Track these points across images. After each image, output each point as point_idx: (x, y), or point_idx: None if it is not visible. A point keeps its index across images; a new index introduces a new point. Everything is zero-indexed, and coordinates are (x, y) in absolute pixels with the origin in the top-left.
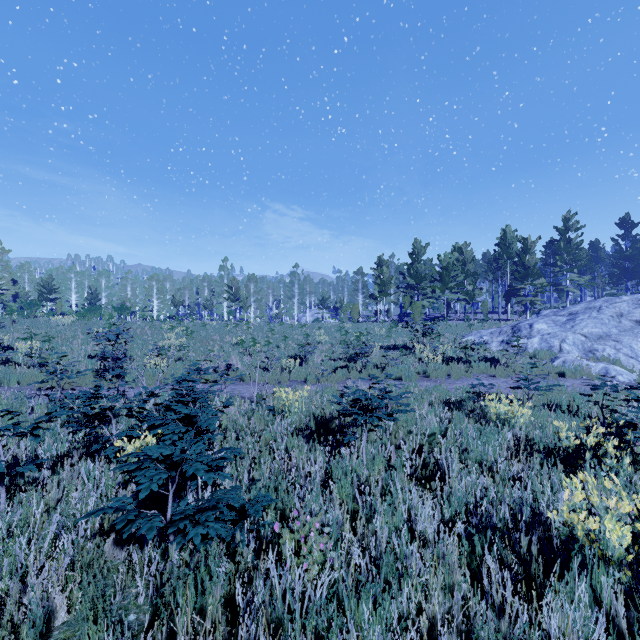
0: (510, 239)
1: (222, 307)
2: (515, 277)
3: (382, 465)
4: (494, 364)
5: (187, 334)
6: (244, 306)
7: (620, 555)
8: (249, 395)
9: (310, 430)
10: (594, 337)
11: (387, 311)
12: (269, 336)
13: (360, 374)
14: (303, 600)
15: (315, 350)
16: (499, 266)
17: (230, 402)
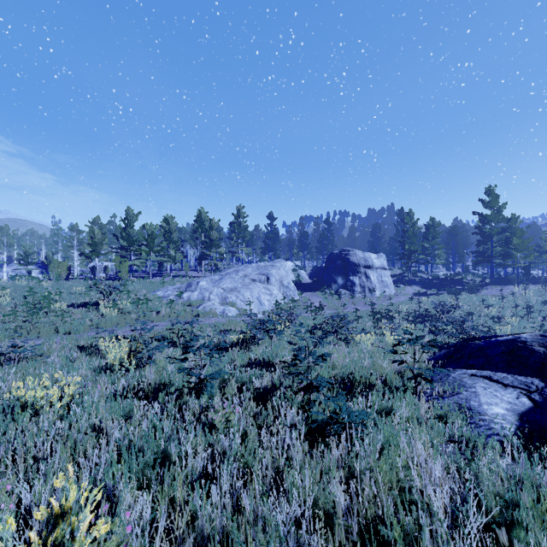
0: (204, 218)
1: None
2: (205, 246)
3: None
4: (159, 312)
5: None
6: None
7: (31, 402)
8: None
9: None
10: (229, 290)
11: (105, 268)
12: None
13: (30, 333)
14: None
15: None
16: (197, 237)
17: None
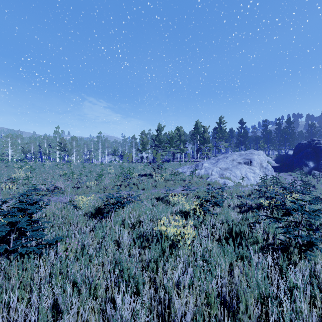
0: (199, 126)
1: (56, 154)
2: (200, 143)
3: (120, 224)
4: (185, 181)
5: (31, 170)
6: (69, 154)
7: (170, 236)
8: (66, 201)
9: (92, 213)
10: (223, 169)
11: (147, 157)
12: (82, 170)
13: (126, 188)
14: (67, 266)
15: (106, 177)
16: (195, 137)
17: (48, 203)
